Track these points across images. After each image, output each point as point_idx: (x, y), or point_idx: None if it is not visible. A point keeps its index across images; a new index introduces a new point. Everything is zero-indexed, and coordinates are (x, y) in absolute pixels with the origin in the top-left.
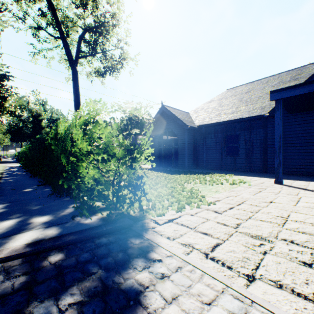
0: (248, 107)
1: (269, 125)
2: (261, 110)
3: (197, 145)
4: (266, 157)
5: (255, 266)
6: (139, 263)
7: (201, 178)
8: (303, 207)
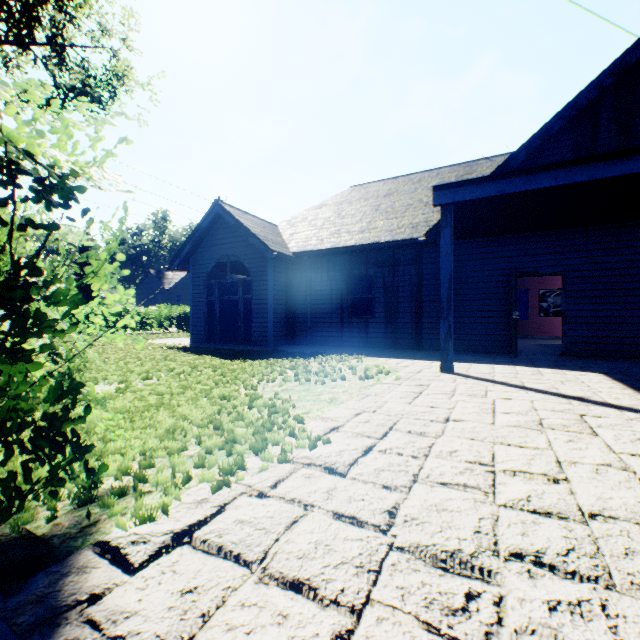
0: (391, 223)
1: (425, 260)
2: (413, 229)
3: (295, 295)
4: (420, 320)
5: None
6: None
7: (301, 367)
8: (510, 427)
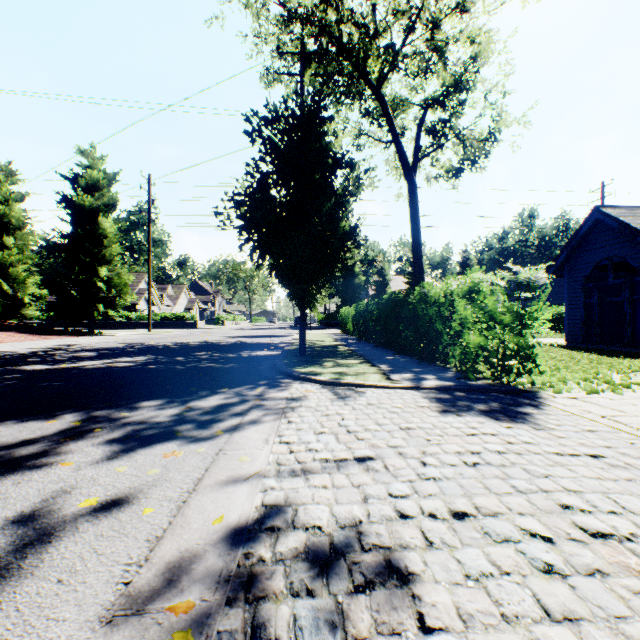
0: None
1: None
2: None
3: None
4: None
5: None
6: (528, 407)
7: None
8: None
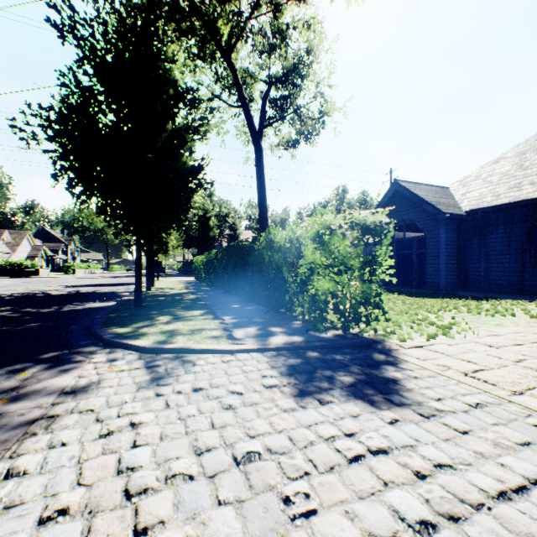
0: None
1: None
2: None
3: (466, 248)
4: None
5: (527, 388)
6: (389, 368)
7: (472, 305)
8: None
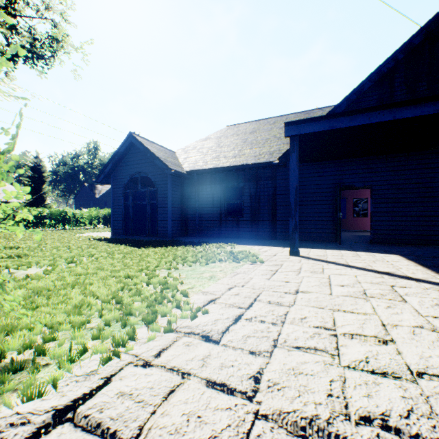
0: (255, 151)
1: (278, 177)
2: (270, 155)
3: (187, 201)
4: (275, 219)
5: None
6: None
7: (190, 252)
8: (343, 297)
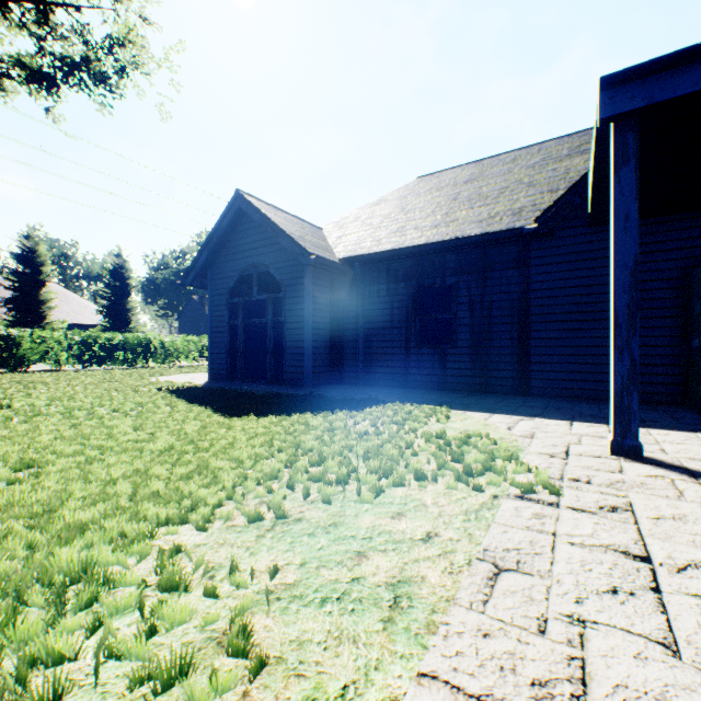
0: (478, 212)
1: (534, 260)
2: (513, 216)
3: (342, 317)
4: (526, 351)
5: None
6: None
7: (336, 437)
8: None
